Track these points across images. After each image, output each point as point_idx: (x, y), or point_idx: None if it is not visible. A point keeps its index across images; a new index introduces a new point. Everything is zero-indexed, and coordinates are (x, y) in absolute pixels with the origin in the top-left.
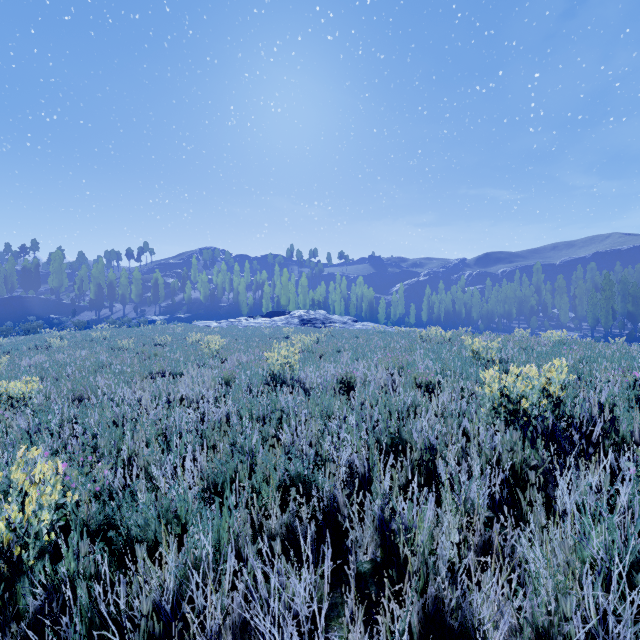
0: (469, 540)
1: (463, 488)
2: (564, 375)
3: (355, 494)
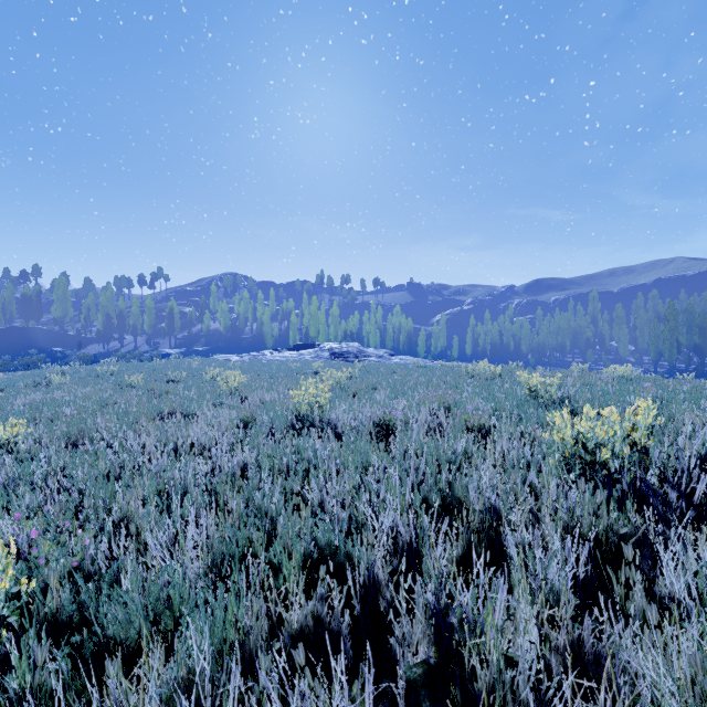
0: (552, 640)
1: (539, 566)
2: (651, 419)
3: (402, 578)
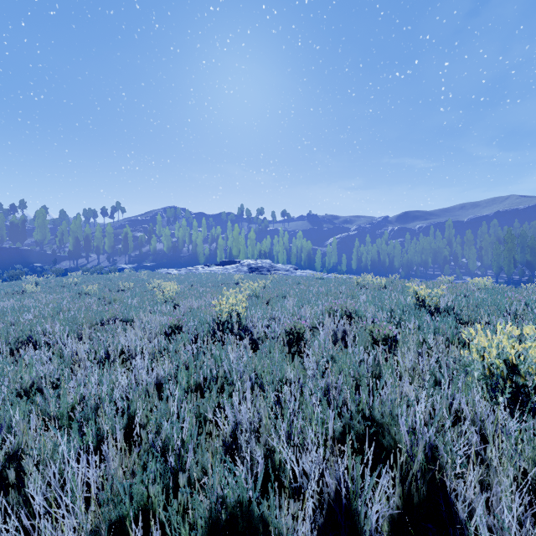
0: None
1: None
2: None
3: None
